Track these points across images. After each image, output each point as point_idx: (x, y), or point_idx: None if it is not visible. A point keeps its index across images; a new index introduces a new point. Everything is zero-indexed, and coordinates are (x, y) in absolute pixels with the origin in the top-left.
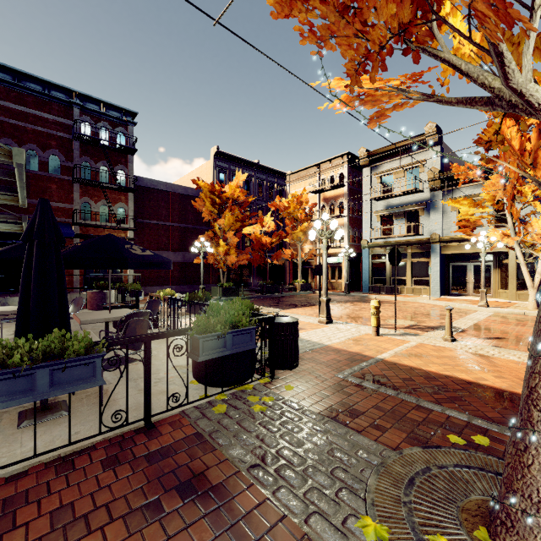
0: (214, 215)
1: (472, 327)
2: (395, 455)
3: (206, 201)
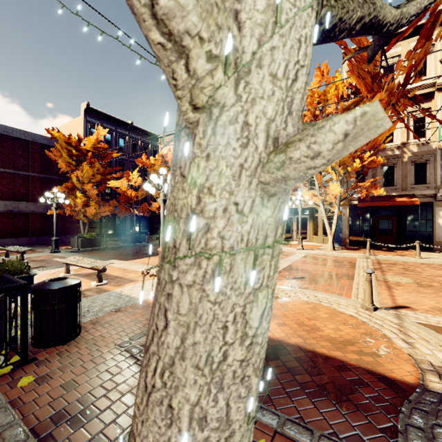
0: (72, 167)
1: (286, 268)
2: None
3: (62, 152)
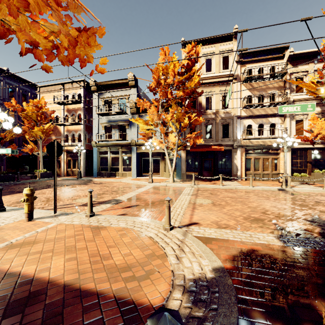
0: None
1: (129, 198)
2: None
3: None
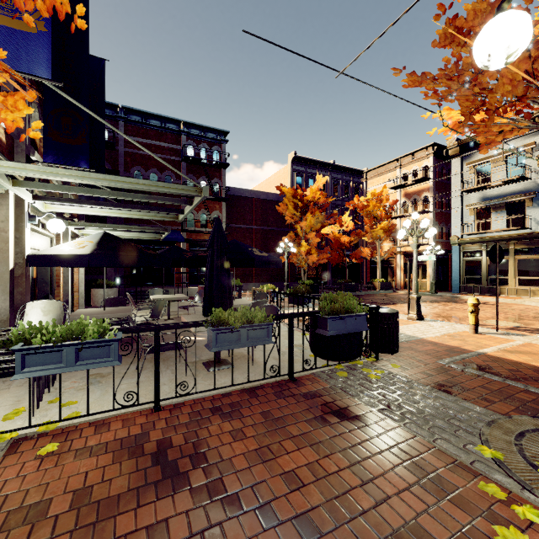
0: (296, 218)
1: None
2: (504, 418)
3: (289, 205)
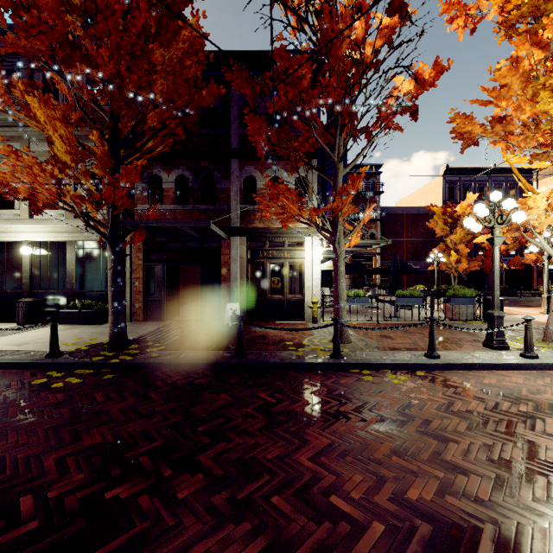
0: (445, 232)
1: None
2: None
3: (439, 221)
